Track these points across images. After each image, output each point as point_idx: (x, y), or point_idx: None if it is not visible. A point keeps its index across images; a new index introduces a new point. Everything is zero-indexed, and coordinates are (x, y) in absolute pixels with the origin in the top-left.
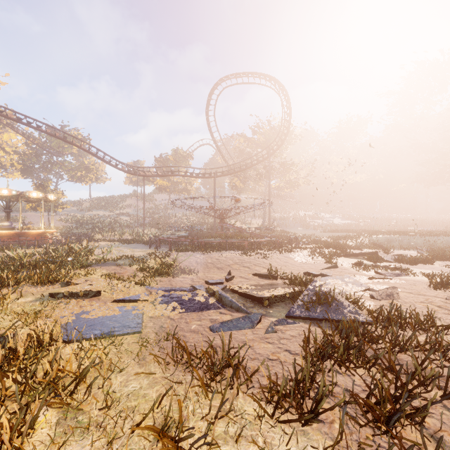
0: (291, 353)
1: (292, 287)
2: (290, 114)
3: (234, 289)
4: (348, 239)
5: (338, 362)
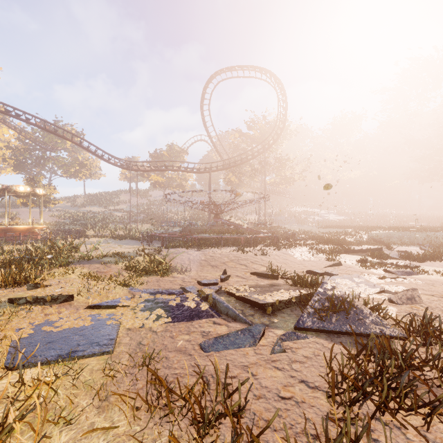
0: (309, 386)
1: (297, 289)
2: (286, 108)
3: (230, 291)
4: (346, 235)
5: (382, 408)
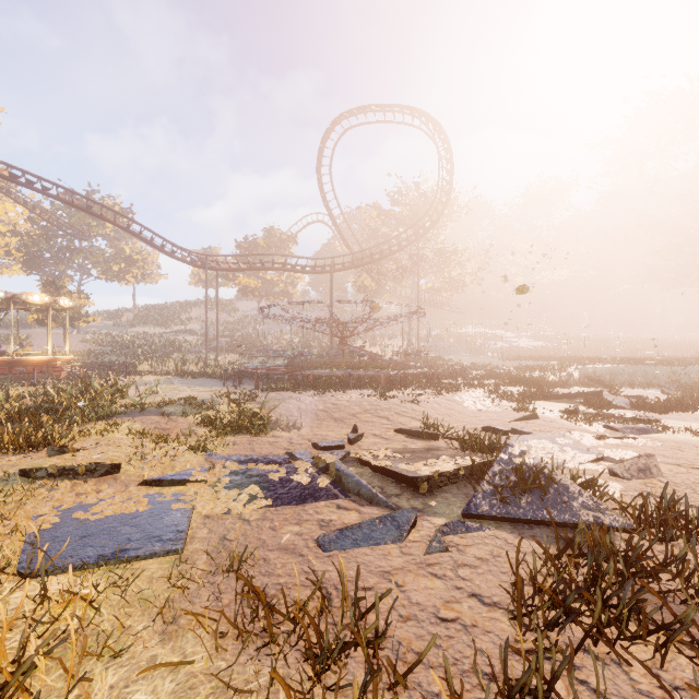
0: (484, 602)
1: (468, 456)
2: (451, 171)
3: (364, 459)
4: (546, 371)
5: (594, 634)
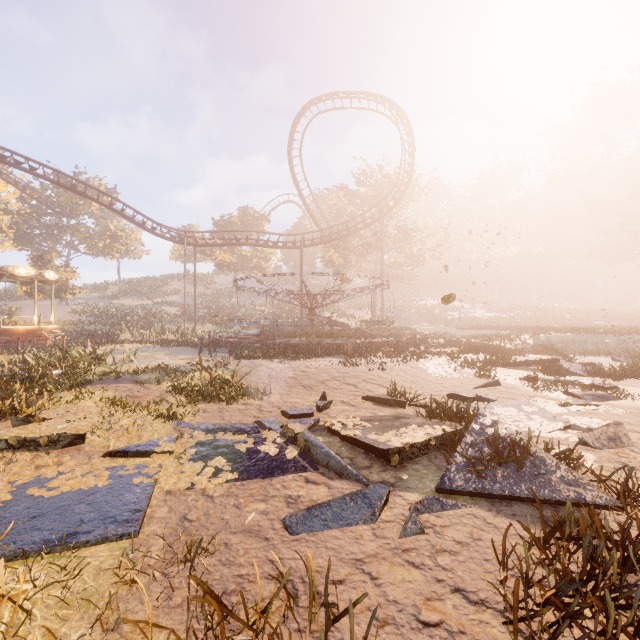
0: (469, 599)
1: (437, 424)
2: (413, 153)
3: (332, 428)
4: (502, 339)
5: None
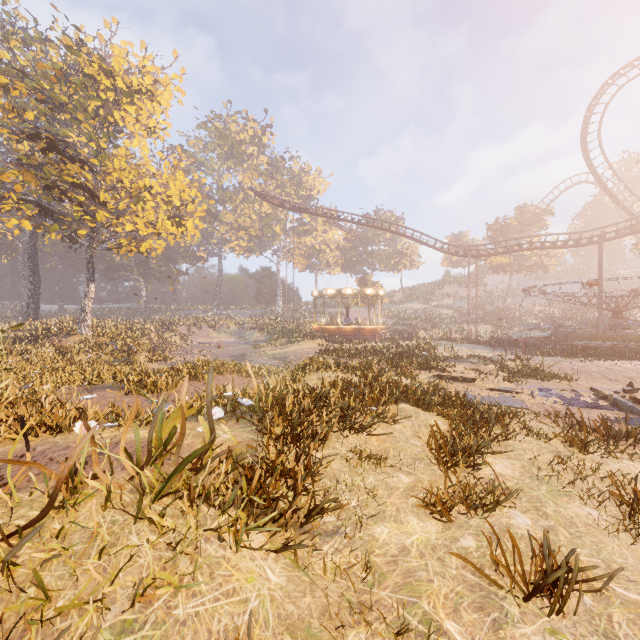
0: None
1: None
2: None
3: (636, 398)
4: None
5: None
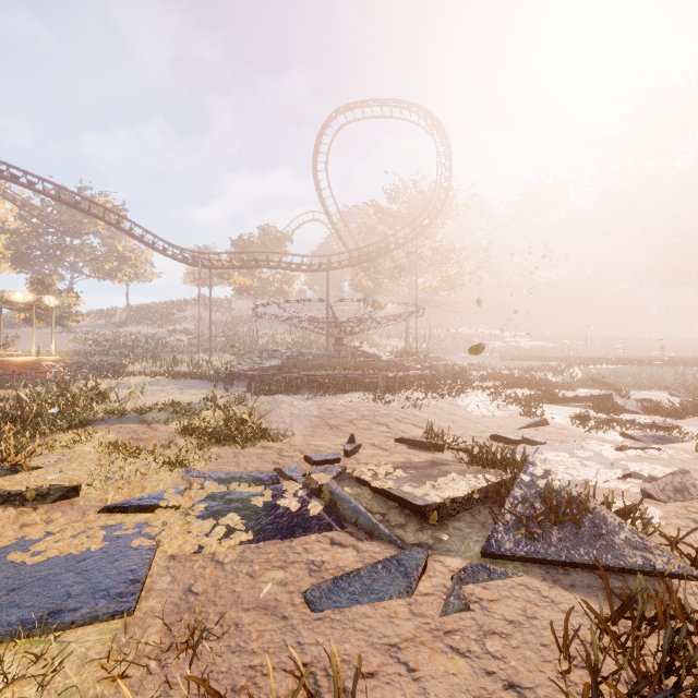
0: None
1: (480, 473)
2: (450, 167)
3: (362, 478)
4: (548, 372)
5: None
